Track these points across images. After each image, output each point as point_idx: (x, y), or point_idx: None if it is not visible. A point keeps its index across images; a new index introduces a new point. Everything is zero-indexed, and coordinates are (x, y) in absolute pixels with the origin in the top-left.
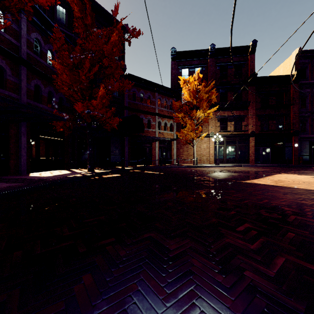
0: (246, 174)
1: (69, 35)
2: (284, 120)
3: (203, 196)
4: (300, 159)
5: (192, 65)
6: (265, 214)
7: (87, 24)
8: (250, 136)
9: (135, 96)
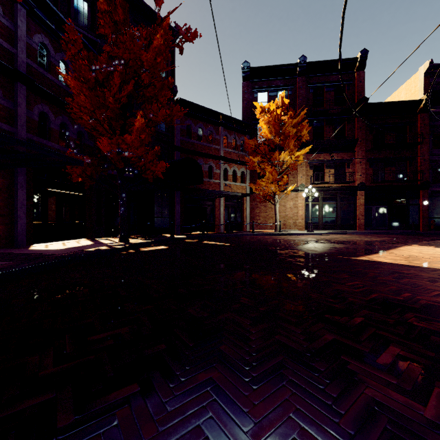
0: (356, 246)
1: (93, 40)
2: (407, 167)
3: (298, 284)
4: (431, 224)
5: (273, 86)
6: (418, 324)
7: (117, 21)
8: (358, 190)
9: (190, 131)
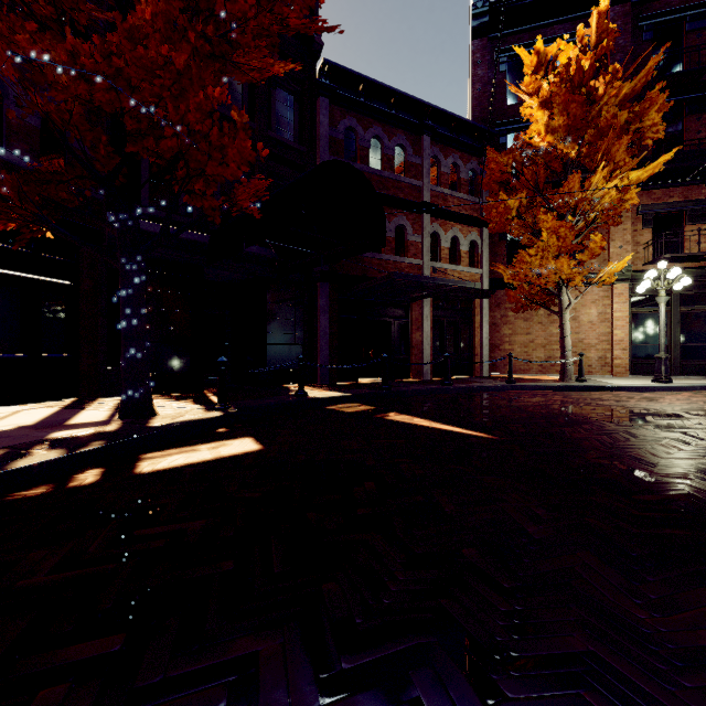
0: None
1: None
2: None
3: None
4: None
5: (546, 40)
6: None
7: None
8: None
9: (352, 146)
